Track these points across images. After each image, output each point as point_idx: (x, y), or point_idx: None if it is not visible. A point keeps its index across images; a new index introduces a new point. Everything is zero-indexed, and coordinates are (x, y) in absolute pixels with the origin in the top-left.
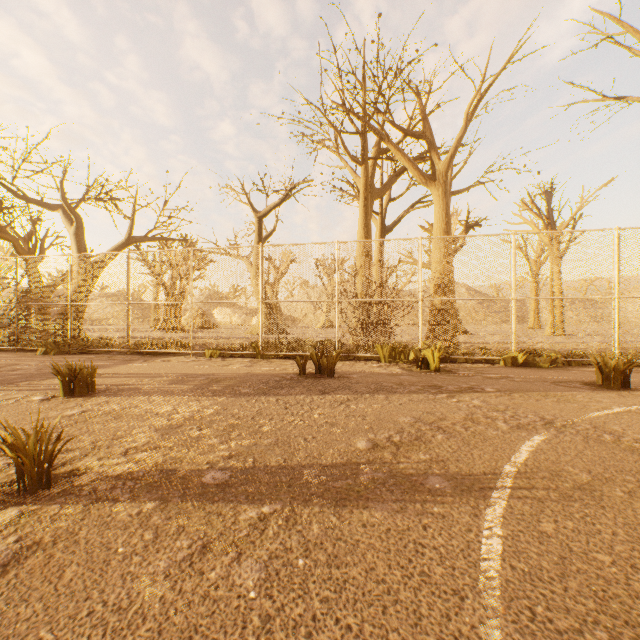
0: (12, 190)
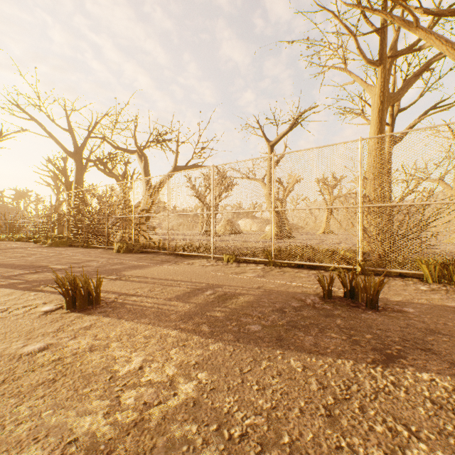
0: (111, 144)
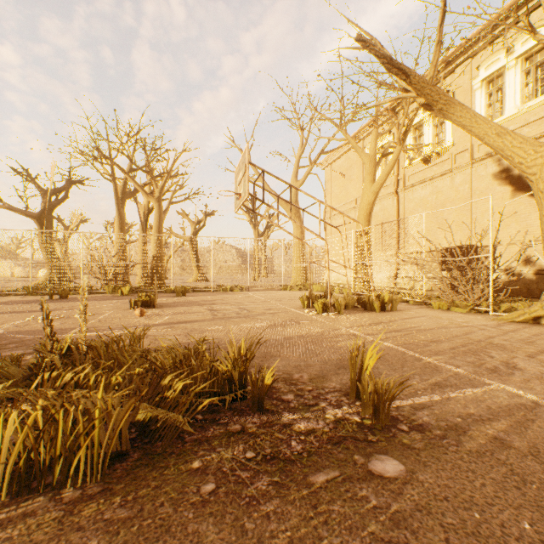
0: None
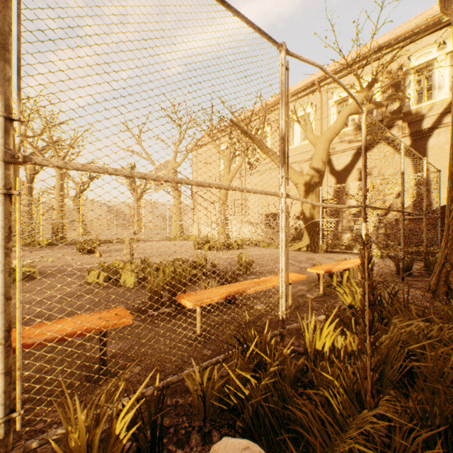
0: None
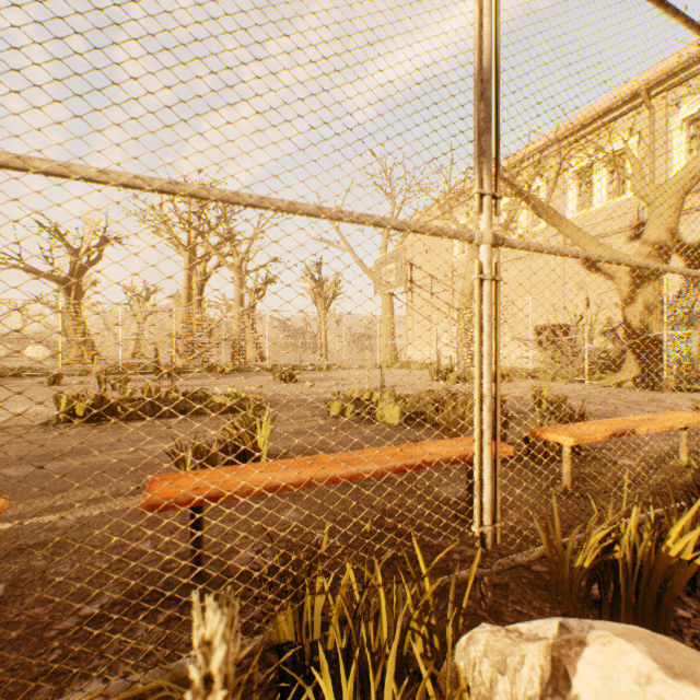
0: None
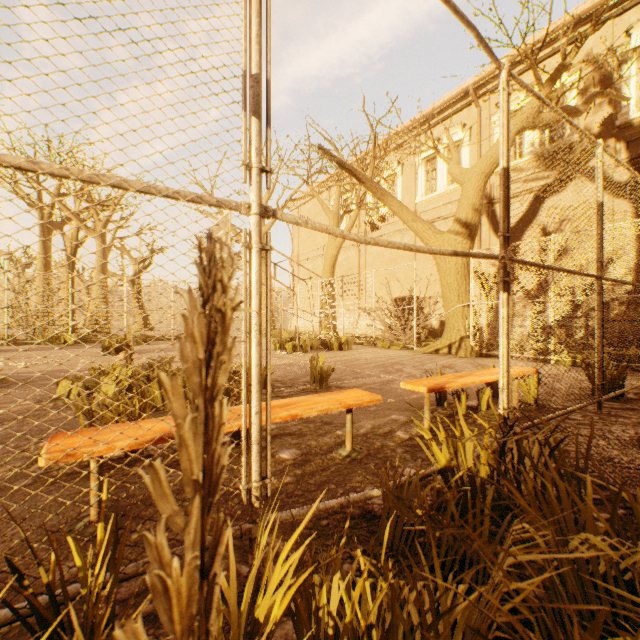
0: None
